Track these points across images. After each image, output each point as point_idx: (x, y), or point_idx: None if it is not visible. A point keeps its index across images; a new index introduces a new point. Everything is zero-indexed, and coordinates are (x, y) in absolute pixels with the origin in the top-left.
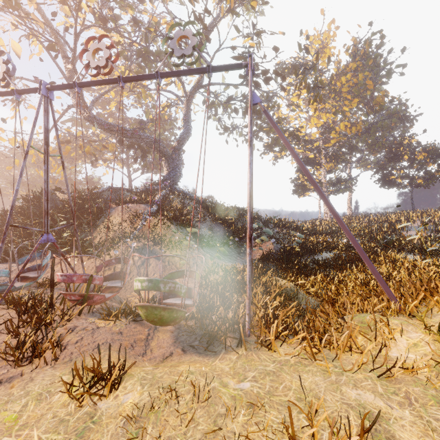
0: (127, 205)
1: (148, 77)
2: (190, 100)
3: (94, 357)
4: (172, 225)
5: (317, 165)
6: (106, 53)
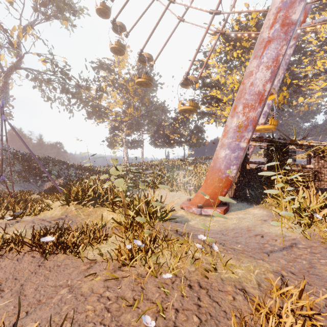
0: None
1: None
2: (8, 76)
3: None
4: None
5: (121, 130)
6: None
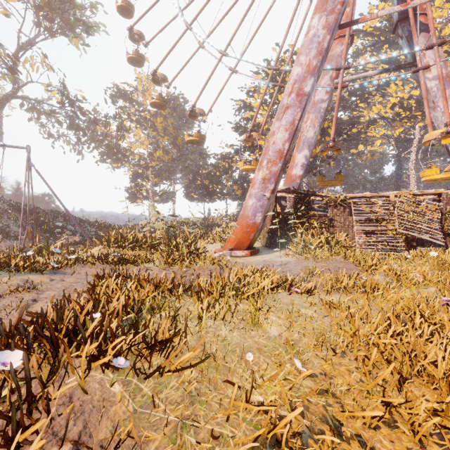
0: None
1: None
2: (2, 106)
3: None
4: None
5: (146, 179)
6: None
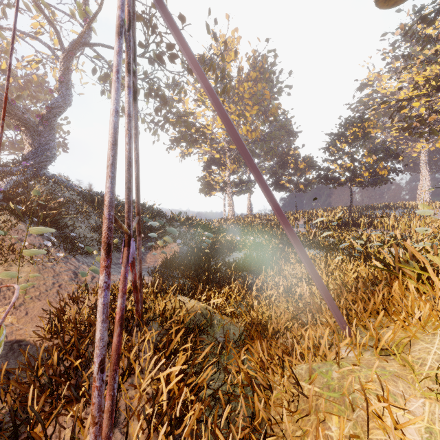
0: None
1: None
2: (70, 57)
3: None
4: (20, 224)
5: (223, 165)
6: None
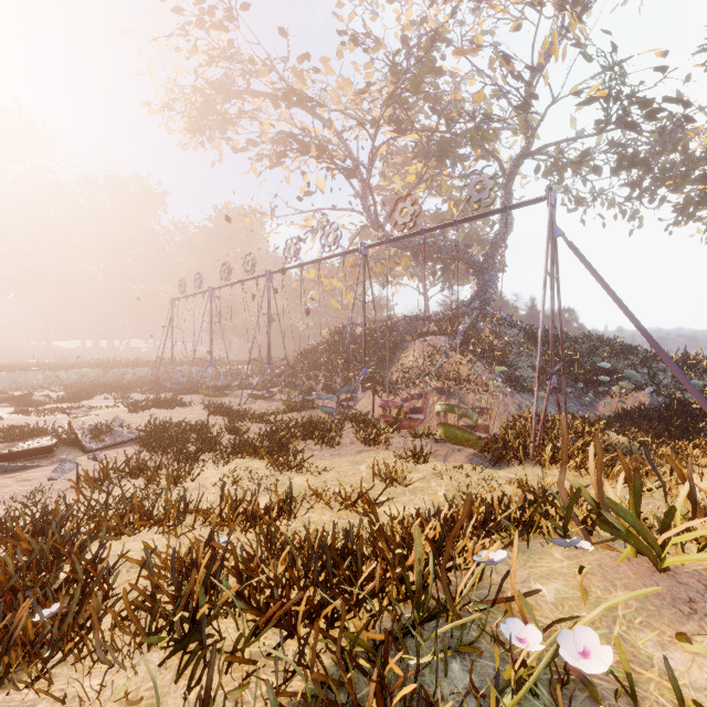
0: (425, 338)
1: (447, 226)
2: (511, 179)
3: (413, 443)
4: (478, 363)
5: None
6: (411, 210)
